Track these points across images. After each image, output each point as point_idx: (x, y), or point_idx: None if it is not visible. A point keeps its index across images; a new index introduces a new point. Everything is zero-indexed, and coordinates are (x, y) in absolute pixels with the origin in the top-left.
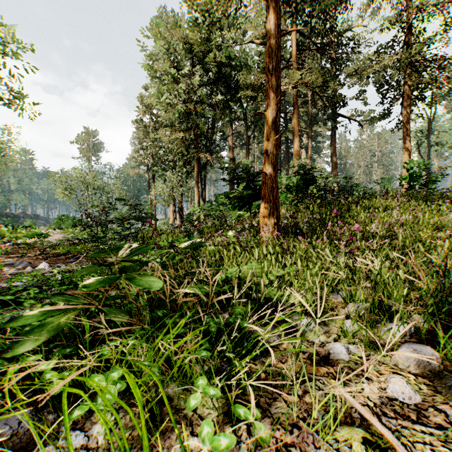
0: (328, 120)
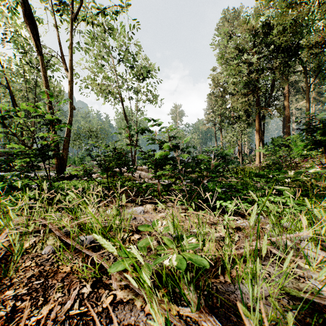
0: None
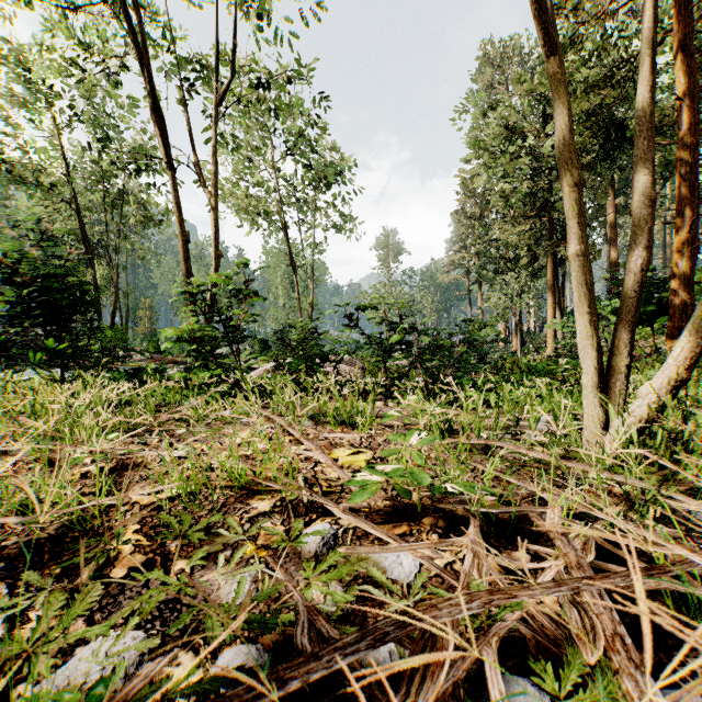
0: None
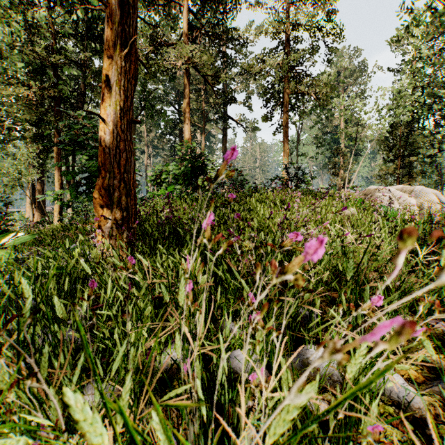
0: (220, 119)
